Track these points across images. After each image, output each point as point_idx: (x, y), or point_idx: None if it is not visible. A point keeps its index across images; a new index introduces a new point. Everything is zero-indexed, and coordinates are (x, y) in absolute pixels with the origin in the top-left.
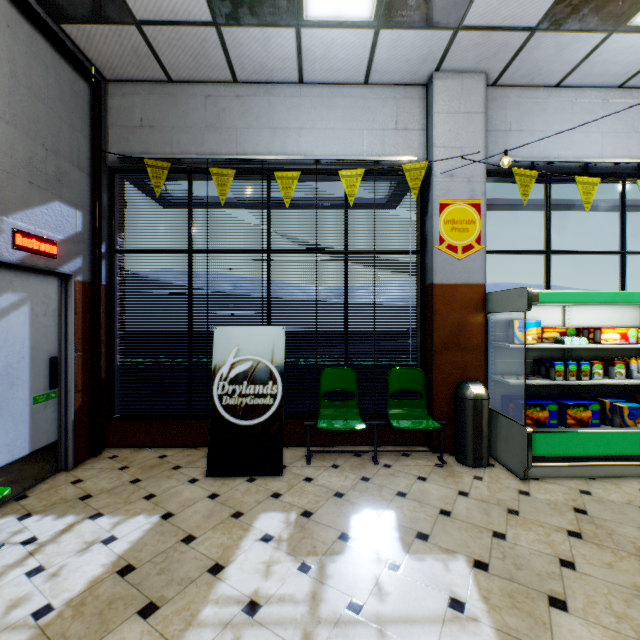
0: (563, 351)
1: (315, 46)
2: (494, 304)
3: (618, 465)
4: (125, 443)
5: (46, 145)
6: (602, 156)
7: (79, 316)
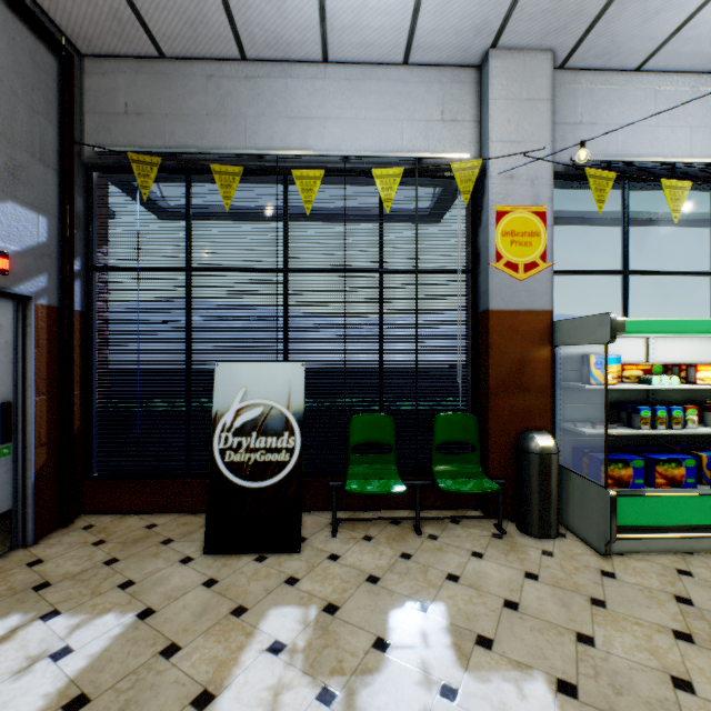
0: (646, 393)
1: (342, 10)
2: (564, 335)
3: None
4: (105, 508)
5: None
6: (691, 156)
7: (43, 350)
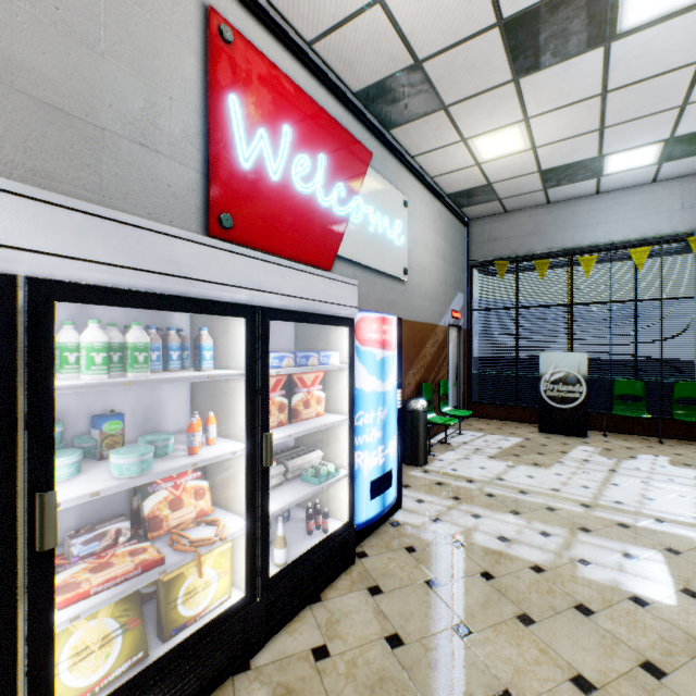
0: None
1: (610, 180)
2: None
3: None
4: (479, 415)
5: (456, 268)
6: None
7: (462, 346)
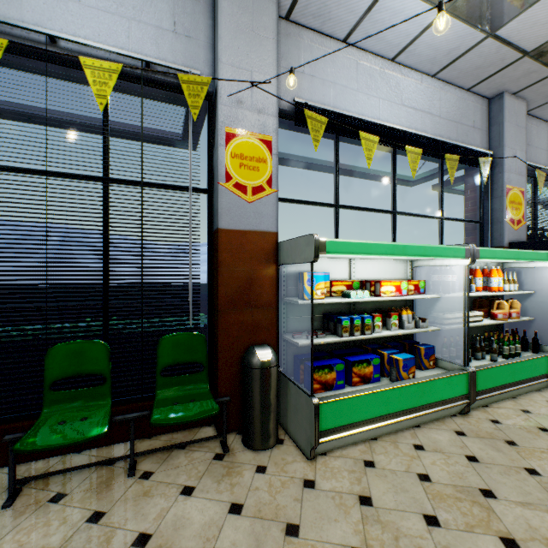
0: (350, 304)
1: None
2: (285, 255)
3: (396, 422)
4: None
5: None
6: (380, 120)
7: None
